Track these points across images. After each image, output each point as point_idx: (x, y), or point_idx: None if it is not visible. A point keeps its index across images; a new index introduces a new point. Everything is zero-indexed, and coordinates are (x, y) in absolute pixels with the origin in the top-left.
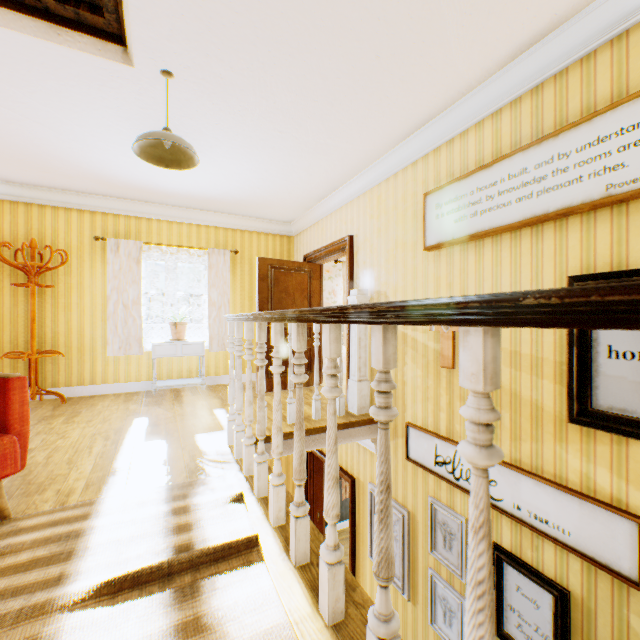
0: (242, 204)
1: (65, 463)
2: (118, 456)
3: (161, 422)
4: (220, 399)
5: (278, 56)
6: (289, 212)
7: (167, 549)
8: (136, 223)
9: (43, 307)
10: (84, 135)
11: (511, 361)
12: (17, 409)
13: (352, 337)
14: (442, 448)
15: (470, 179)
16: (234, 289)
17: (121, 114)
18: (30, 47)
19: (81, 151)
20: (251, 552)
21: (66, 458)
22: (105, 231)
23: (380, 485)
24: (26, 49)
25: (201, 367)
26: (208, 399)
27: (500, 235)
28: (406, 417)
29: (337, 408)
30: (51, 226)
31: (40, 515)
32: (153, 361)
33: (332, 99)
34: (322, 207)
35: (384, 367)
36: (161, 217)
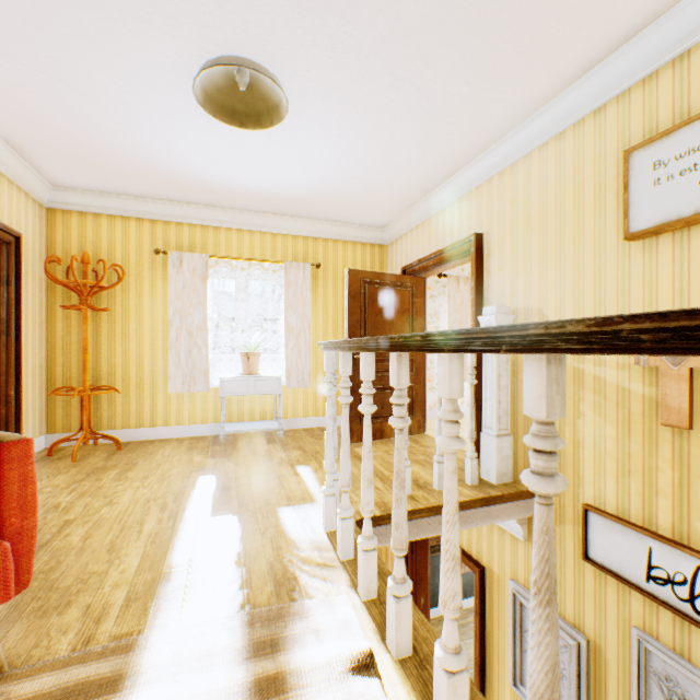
0: (327, 204)
1: (105, 550)
2: (175, 542)
3: (231, 484)
4: (302, 450)
5: None
6: (384, 212)
7: None
8: (201, 233)
9: (98, 334)
10: (136, 108)
11: None
12: (15, 493)
13: (486, 373)
14: (664, 556)
15: None
16: (315, 312)
17: (180, 66)
18: None
19: (135, 135)
20: None
21: (107, 541)
22: (167, 243)
23: None
24: None
25: (276, 407)
26: (287, 450)
27: None
28: (581, 495)
29: (466, 473)
30: (107, 238)
31: (47, 670)
32: (221, 400)
33: (489, 0)
34: (431, 201)
35: None
36: (230, 225)
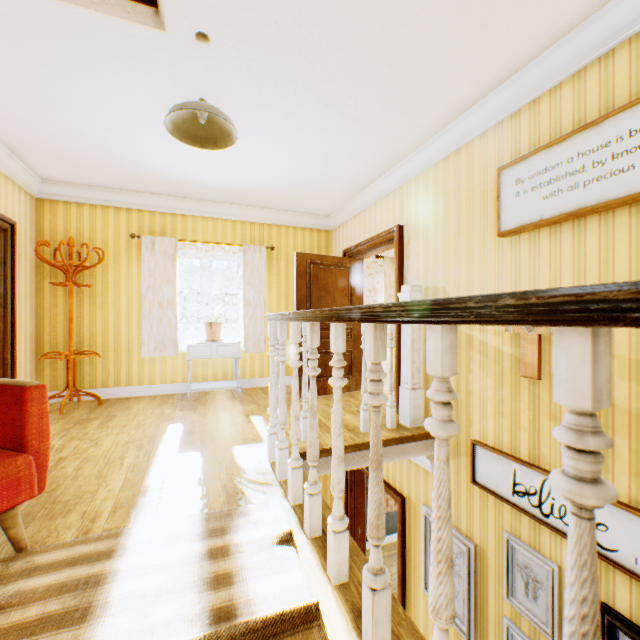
0: (279, 196)
1: (94, 477)
2: (150, 471)
3: (196, 430)
4: (256, 404)
5: (331, 1)
6: (328, 204)
7: (202, 614)
8: (171, 220)
9: (81, 307)
10: (117, 123)
11: (630, 373)
12: (35, 423)
13: (403, 339)
14: (523, 475)
15: (567, 143)
16: (270, 287)
17: (154, 94)
18: (55, 14)
19: (115, 142)
20: (310, 628)
21: (96, 471)
22: (141, 229)
23: (580, 622)
24: (51, 17)
25: (236, 369)
26: (244, 404)
27: (612, 211)
28: (471, 433)
29: (387, 419)
30: (89, 224)
31: (59, 548)
32: (188, 363)
33: (390, 57)
34: (365, 196)
35: (593, 406)
36: (196, 213)
